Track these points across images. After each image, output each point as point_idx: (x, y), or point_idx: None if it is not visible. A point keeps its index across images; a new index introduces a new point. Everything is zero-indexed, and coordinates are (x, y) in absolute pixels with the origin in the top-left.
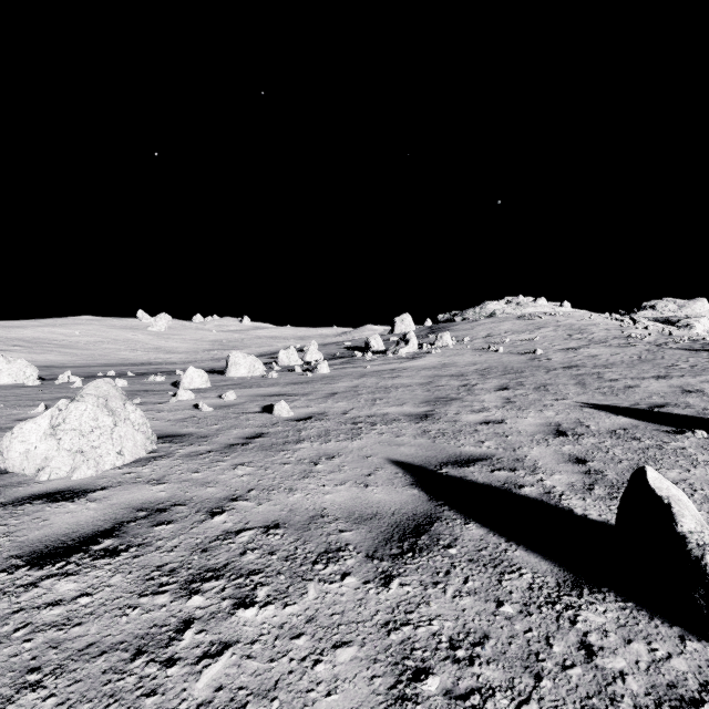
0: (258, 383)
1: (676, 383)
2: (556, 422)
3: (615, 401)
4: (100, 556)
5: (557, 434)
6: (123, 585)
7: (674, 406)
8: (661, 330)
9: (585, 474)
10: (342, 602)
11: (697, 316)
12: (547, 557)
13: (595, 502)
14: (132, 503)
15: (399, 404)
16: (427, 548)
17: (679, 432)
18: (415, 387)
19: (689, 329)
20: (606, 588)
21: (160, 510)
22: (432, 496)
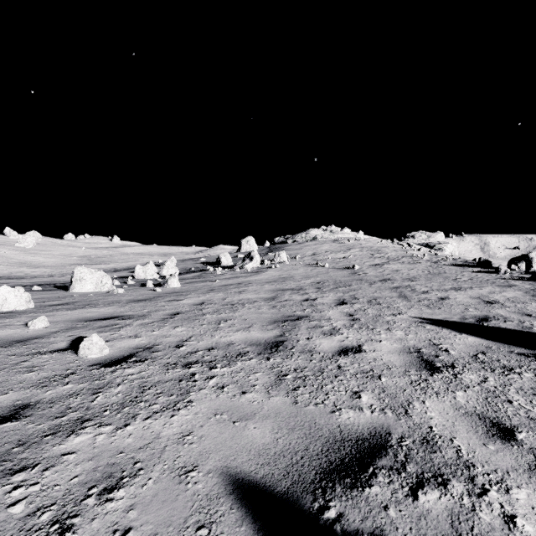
0: (96, 301)
1: (473, 295)
2: (413, 346)
3: (444, 315)
4: None
5: (430, 368)
6: None
7: (494, 318)
8: (428, 252)
9: None
10: None
11: (445, 242)
12: None
13: None
14: None
15: (245, 328)
16: None
17: None
18: (261, 302)
19: (442, 251)
20: None
21: None
22: None
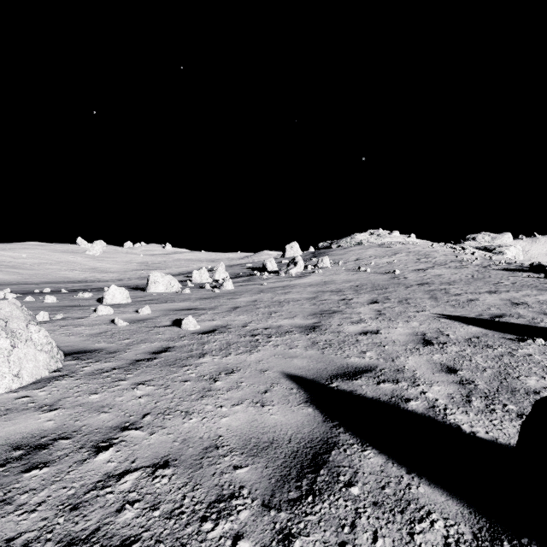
0: (173, 299)
1: (505, 297)
2: (421, 332)
3: (463, 312)
4: None
5: (425, 343)
6: None
7: (509, 316)
8: (484, 256)
9: (459, 384)
10: None
11: (507, 245)
12: (453, 494)
13: (477, 416)
14: (11, 438)
15: (291, 317)
16: (327, 488)
17: (522, 340)
18: (304, 301)
19: (502, 255)
20: (526, 539)
21: (39, 446)
22: (327, 416)
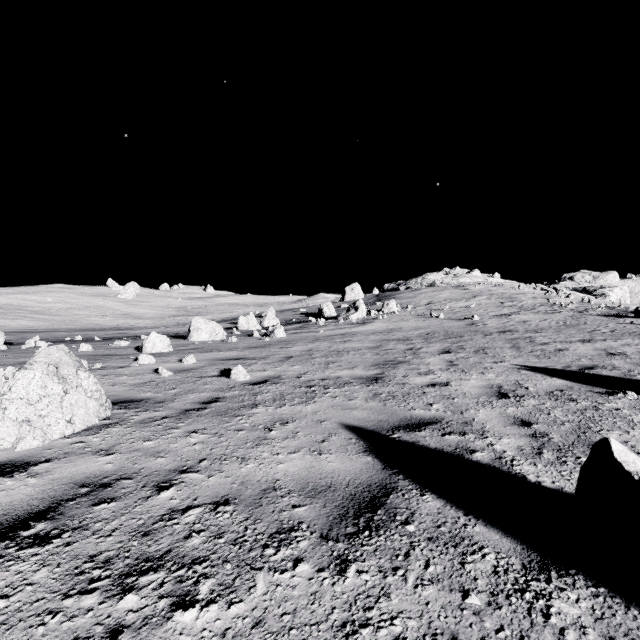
0: (218, 348)
1: (600, 347)
2: (497, 384)
3: (548, 363)
4: (27, 545)
5: (500, 396)
6: (47, 582)
7: (602, 367)
8: (581, 299)
9: (532, 437)
10: (294, 597)
11: (610, 286)
12: (508, 533)
13: (546, 467)
14: (75, 477)
15: (350, 368)
16: (384, 525)
17: (611, 393)
18: (365, 350)
19: (604, 298)
20: (574, 570)
21: (103, 485)
22: (386, 464)
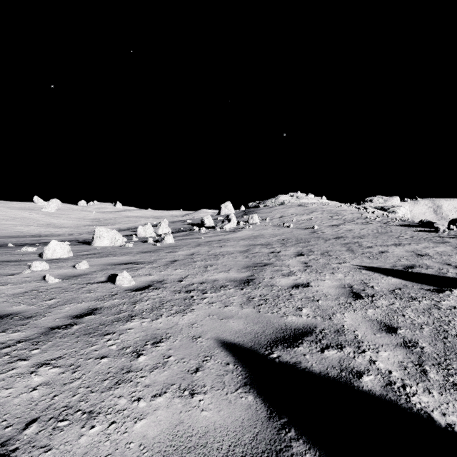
0: (115, 252)
1: (409, 249)
2: (348, 284)
3: (379, 264)
4: None
5: (355, 297)
6: None
7: (419, 266)
8: (382, 214)
9: (405, 348)
10: None
11: (398, 206)
12: None
13: (443, 396)
14: None
15: (225, 270)
16: None
17: (440, 291)
18: (237, 254)
19: (395, 214)
20: None
21: None
22: (271, 408)
